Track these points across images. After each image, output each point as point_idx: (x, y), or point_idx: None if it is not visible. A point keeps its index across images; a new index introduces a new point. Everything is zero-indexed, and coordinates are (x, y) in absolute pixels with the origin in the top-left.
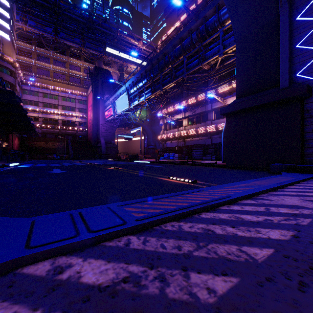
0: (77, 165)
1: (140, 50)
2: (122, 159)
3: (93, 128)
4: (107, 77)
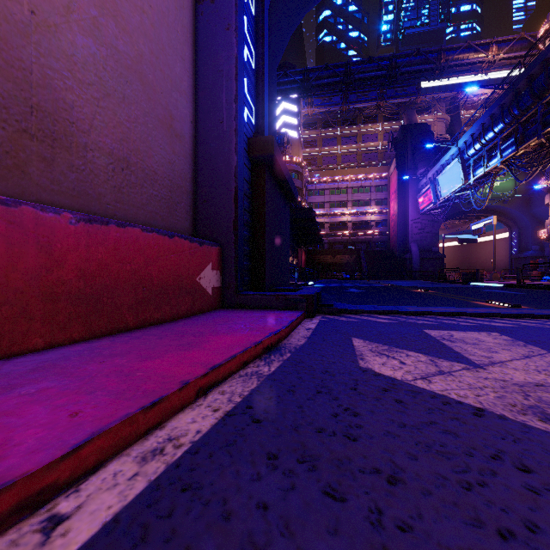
0: (374, 286)
1: (492, 64)
2: (449, 279)
3: (397, 228)
4: (423, 137)
